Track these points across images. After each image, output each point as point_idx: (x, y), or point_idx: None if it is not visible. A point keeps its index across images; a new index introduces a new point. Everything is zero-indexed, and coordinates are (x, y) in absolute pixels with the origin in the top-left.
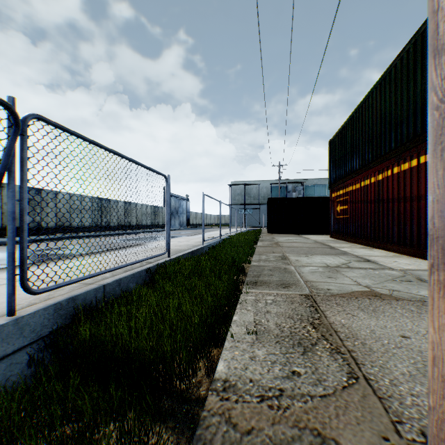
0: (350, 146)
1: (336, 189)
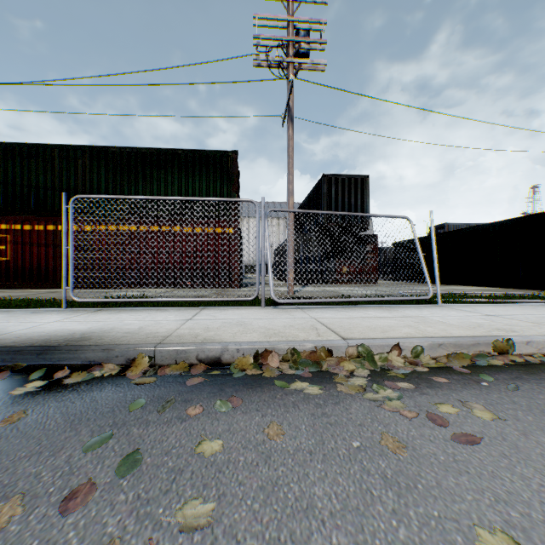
0: (20, 178)
1: None
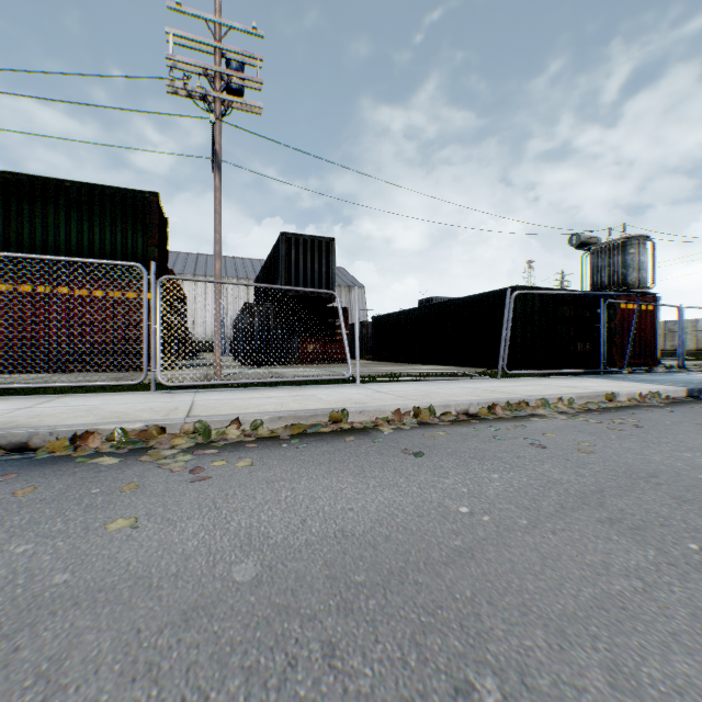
0: None
1: None
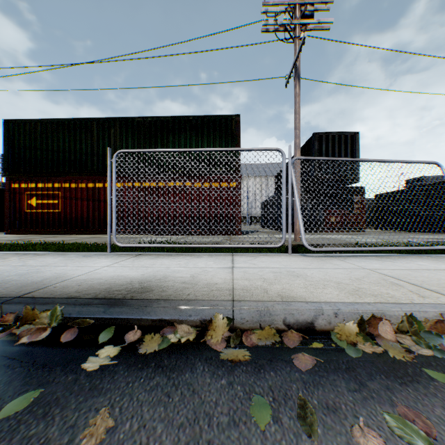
0: (68, 146)
1: (29, 180)
